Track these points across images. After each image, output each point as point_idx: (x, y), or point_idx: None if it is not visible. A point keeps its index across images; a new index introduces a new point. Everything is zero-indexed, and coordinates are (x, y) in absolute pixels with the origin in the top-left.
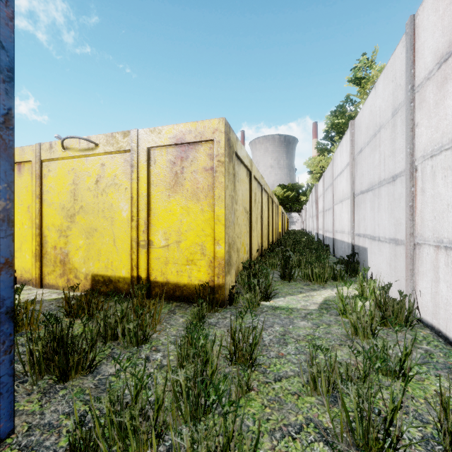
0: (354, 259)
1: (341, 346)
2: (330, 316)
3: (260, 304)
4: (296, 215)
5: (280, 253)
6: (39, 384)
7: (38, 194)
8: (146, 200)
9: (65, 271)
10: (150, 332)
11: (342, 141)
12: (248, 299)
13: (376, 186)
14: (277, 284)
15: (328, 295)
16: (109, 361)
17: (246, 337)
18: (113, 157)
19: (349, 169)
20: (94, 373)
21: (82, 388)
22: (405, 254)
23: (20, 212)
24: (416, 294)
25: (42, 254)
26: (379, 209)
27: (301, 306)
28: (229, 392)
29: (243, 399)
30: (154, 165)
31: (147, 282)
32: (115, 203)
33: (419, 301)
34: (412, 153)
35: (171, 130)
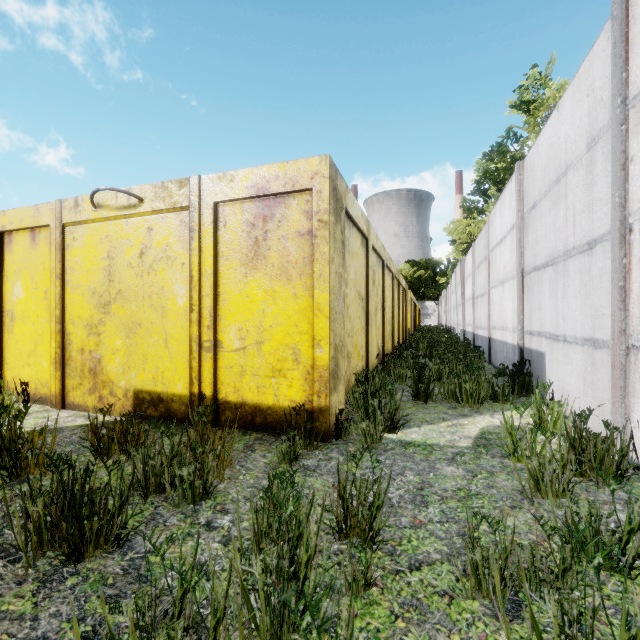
0: (523, 369)
1: (514, 509)
2: (493, 458)
3: (383, 438)
4: (431, 304)
5: (409, 360)
6: (37, 565)
7: (59, 273)
8: (212, 280)
9: (96, 385)
10: (215, 480)
11: (504, 193)
12: (365, 429)
13: (559, 258)
14: (407, 406)
15: (487, 424)
16: (148, 529)
17: (362, 494)
18: (164, 217)
19: (514, 234)
20: (124, 548)
21: (104, 573)
22: (610, 363)
23: (35, 299)
24: (631, 427)
25: (65, 360)
26: (565, 293)
27: (445, 442)
28: (335, 588)
29: (359, 601)
30: (224, 229)
31: (214, 402)
32: (167, 285)
33: (637, 438)
34: (623, 204)
35: (248, 175)
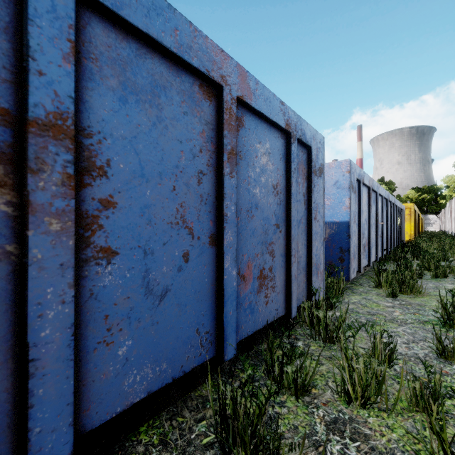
0: None
1: None
2: None
3: None
4: (433, 216)
5: None
6: None
7: None
8: None
9: None
10: None
11: None
12: None
13: None
14: None
15: None
16: None
17: None
18: None
19: None
20: None
21: None
22: None
23: None
24: None
25: None
26: None
27: None
28: None
29: None
30: None
31: None
32: None
33: None
34: None
35: None
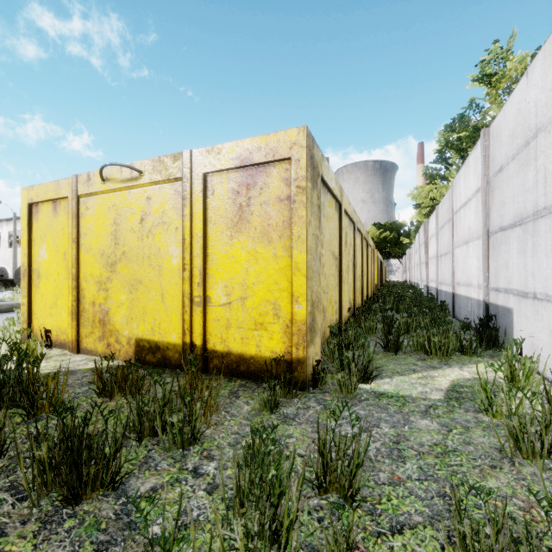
0: (489, 323)
1: (495, 469)
2: (466, 412)
3: (357, 388)
4: (396, 262)
5: (377, 313)
6: (41, 505)
7: (74, 238)
8: (202, 242)
9: (105, 333)
10: (203, 425)
11: (469, 159)
12: (340, 380)
13: (528, 218)
14: (378, 357)
15: (457, 377)
16: (141, 472)
17: (341, 450)
18: (161, 187)
19: (479, 197)
20: (118, 491)
21: (98, 517)
22: None
23: (56, 259)
24: None
25: (79, 312)
26: (535, 252)
27: (417, 394)
28: (316, 548)
29: None
30: (212, 196)
31: (204, 351)
32: (163, 247)
33: None
34: None
35: (233, 148)
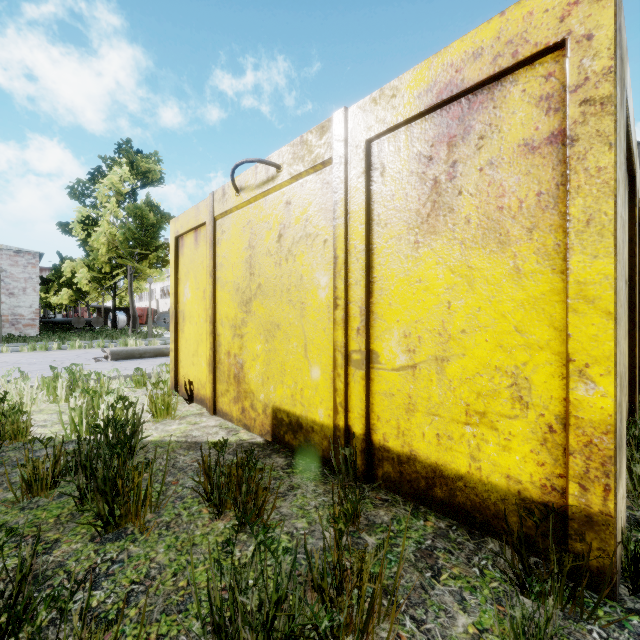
0: None
1: None
2: None
3: None
4: None
5: None
6: None
7: (211, 271)
8: (363, 260)
9: (239, 394)
10: None
11: None
12: None
13: None
14: None
15: None
16: None
17: None
18: (303, 183)
19: None
20: None
21: None
22: None
23: (197, 299)
24: None
25: (216, 363)
26: None
27: None
28: None
29: None
30: (380, 178)
31: (366, 444)
32: (307, 273)
33: None
34: None
35: (421, 75)
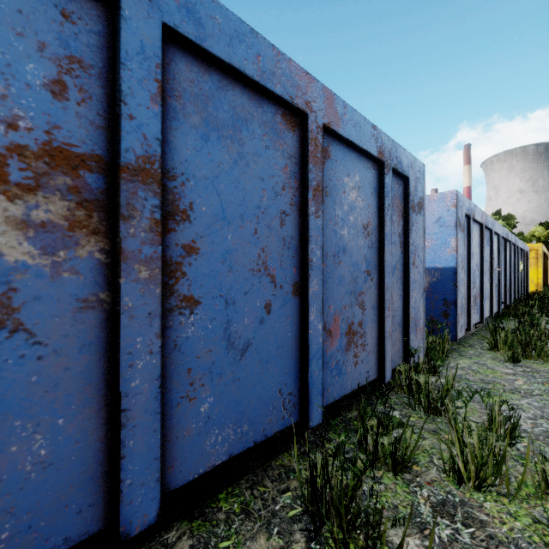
0: None
1: None
2: None
3: None
4: None
5: None
6: None
7: None
8: None
9: None
10: None
11: None
12: None
13: None
14: None
15: None
16: None
17: None
18: None
19: None
20: None
21: None
22: None
23: None
24: None
25: None
26: None
27: None
28: None
29: None
30: None
31: None
32: None
33: None
34: None
35: None
